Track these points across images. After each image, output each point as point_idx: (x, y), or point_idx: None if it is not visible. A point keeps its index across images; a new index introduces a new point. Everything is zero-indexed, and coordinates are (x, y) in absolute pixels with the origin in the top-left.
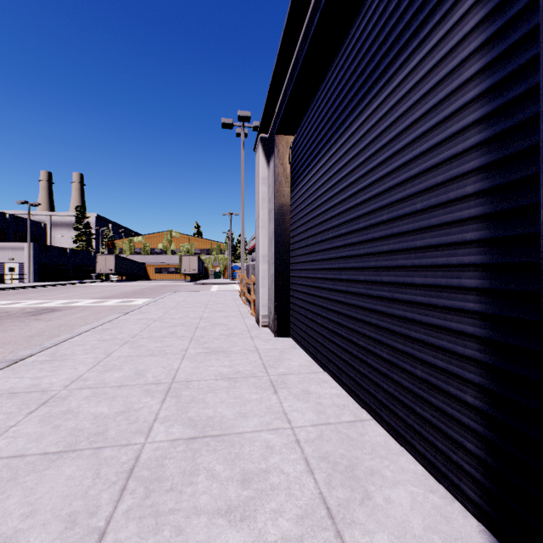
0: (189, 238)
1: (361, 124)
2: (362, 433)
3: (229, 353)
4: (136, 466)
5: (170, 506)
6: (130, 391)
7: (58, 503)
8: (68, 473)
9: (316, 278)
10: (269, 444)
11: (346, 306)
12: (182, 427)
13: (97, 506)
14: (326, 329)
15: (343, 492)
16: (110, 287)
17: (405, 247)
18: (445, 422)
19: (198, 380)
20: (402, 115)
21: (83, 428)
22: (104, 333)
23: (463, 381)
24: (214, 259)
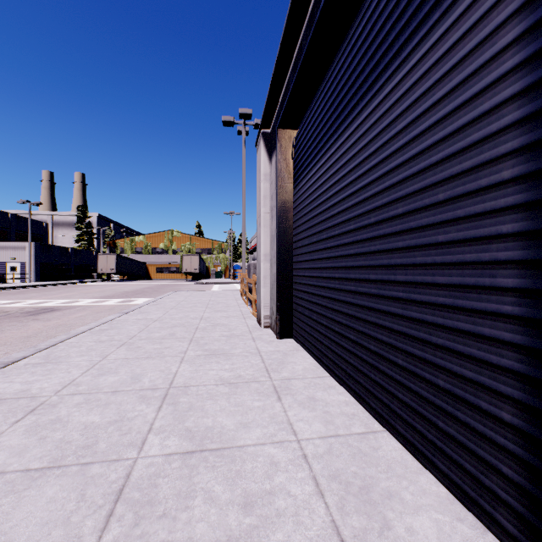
0: (190, 238)
1: (371, 111)
2: (375, 447)
3: (230, 355)
4: (126, 486)
5: (162, 537)
6: (124, 397)
7: (36, 532)
8: (50, 495)
9: (322, 277)
10: (273, 459)
11: (355, 307)
12: (179, 439)
13: (79, 536)
14: (332, 331)
15: (358, 520)
16: (111, 286)
17: (424, 242)
18: (474, 441)
19: (197, 385)
20: (421, 97)
21: (71, 440)
22: (102, 334)
23: (498, 395)
24: (215, 258)
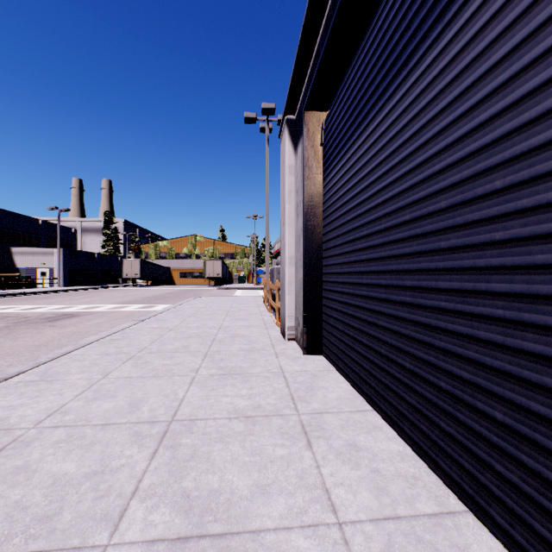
0: (213, 242)
1: (441, 50)
2: (460, 545)
3: (248, 376)
4: None
5: None
6: (114, 434)
7: None
8: None
9: (360, 284)
10: None
11: (412, 325)
12: (170, 511)
13: None
14: (376, 353)
15: None
16: (135, 291)
17: None
18: None
19: (206, 419)
20: None
21: (29, 505)
22: (110, 345)
23: None
24: (238, 263)
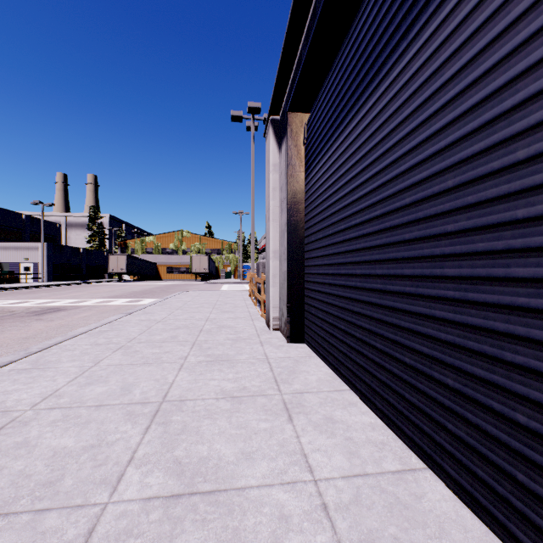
0: (200, 238)
1: (406, 64)
2: (417, 494)
3: (234, 362)
4: None
5: None
6: (108, 414)
7: None
8: None
9: (339, 275)
10: (283, 511)
11: (382, 310)
12: (164, 475)
13: None
14: (352, 337)
15: None
16: (121, 286)
17: (490, 222)
18: None
19: (195, 399)
20: (485, 23)
21: (32, 474)
22: (100, 336)
23: None
24: (224, 258)
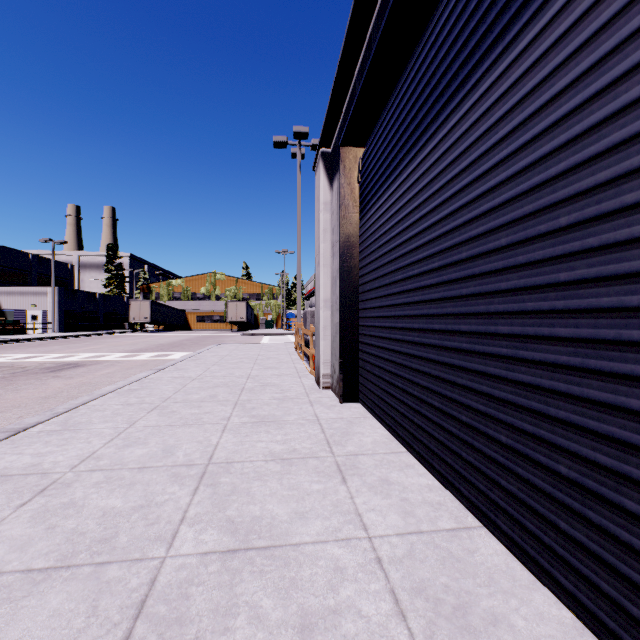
0: (236, 281)
1: (463, 115)
2: (471, 549)
3: (282, 423)
4: (149, 596)
5: None
6: (153, 476)
7: None
8: (53, 606)
9: (396, 328)
10: (338, 564)
11: (440, 366)
12: (218, 532)
13: None
14: (409, 396)
15: None
16: (145, 338)
17: (538, 283)
18: (614, 553)
19: (242, 461)
20: (533, 90)
21: (85, 531)
22: (130, 396)
23: None
24: (265, 305)
